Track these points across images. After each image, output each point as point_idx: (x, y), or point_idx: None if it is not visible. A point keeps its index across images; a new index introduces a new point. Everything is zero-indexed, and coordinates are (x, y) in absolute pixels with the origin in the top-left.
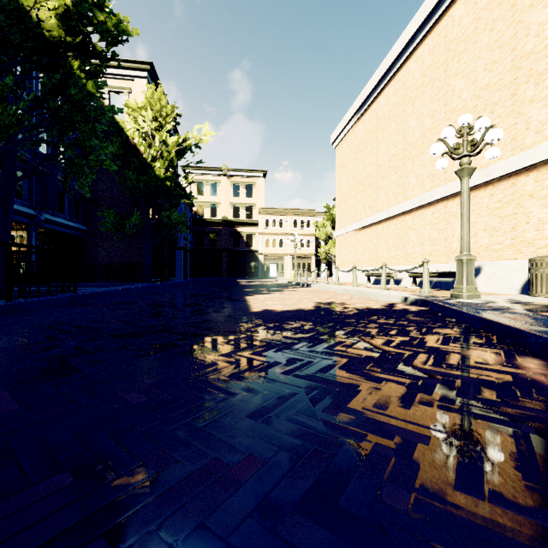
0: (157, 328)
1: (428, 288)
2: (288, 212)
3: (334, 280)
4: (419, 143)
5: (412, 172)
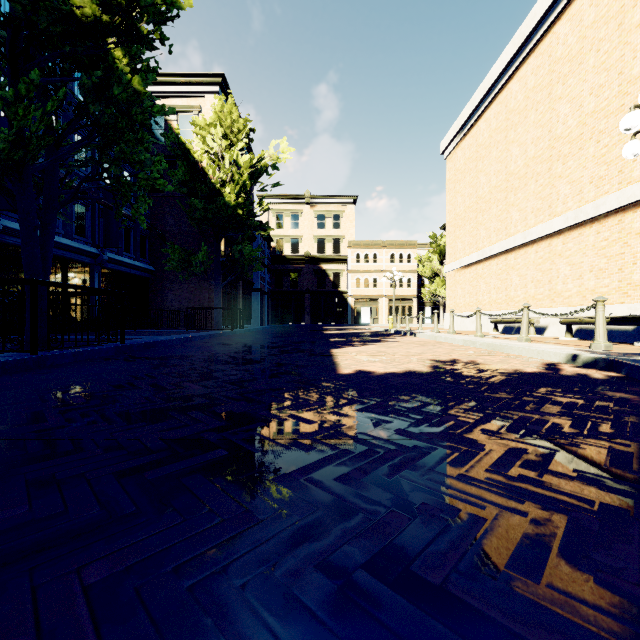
0: (196, 401)
1: (605, 341)
2: (384, 245)
3: (444, 327)
4: (575, 135)
5: (563, 177)
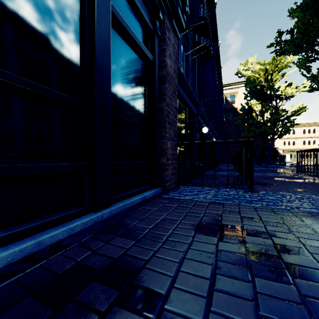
0: None
1: None
2: (299, 125)
3: None
4: None
5: None
